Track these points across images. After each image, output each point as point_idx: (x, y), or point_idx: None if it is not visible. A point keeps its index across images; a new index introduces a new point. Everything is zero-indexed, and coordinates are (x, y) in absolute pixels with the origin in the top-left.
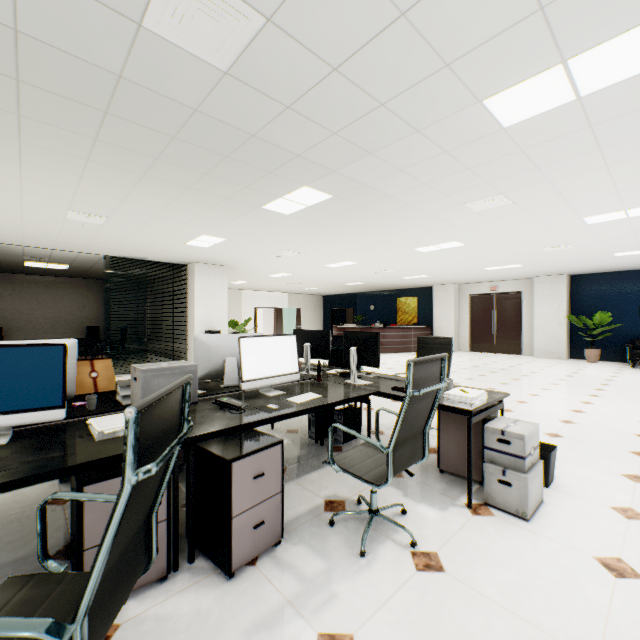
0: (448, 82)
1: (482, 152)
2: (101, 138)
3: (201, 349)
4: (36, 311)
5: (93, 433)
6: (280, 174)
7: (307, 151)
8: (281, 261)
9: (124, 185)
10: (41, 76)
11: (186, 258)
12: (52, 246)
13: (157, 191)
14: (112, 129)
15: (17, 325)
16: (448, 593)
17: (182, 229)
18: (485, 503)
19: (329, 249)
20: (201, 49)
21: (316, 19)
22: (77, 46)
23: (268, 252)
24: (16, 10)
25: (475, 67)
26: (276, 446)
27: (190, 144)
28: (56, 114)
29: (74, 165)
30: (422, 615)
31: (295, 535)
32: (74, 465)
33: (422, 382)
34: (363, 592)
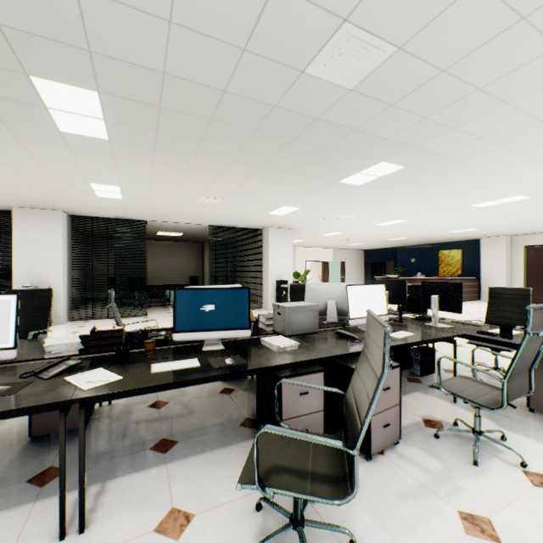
0: None
1: None
2: (244, 147)
3: (310, 294)
4: (160, 265)
5: (269, 347)
6: (364, 155)
7: (394, 135)
8: (337, 223)
9: (244, 176)
10: (225, 115)
11: (263, 224)
12: (179, 221)
13: (264, 178)
14: (253, 140)
15: (150, 275)
16: None
17: (270, 203)
18: None
19: (384, 210)
20: (339, 78)
21: (439, 39)
22: (256, 93)
23: (329, 216)
24: (230, 80)
25: None
26: (396, 368)
27: (303, 142)
28: (223, 136)
29: (218, 166)
30: None
31: (407, 440)
32: (278, 365)
33: (536, 326)
34: (486, 491)
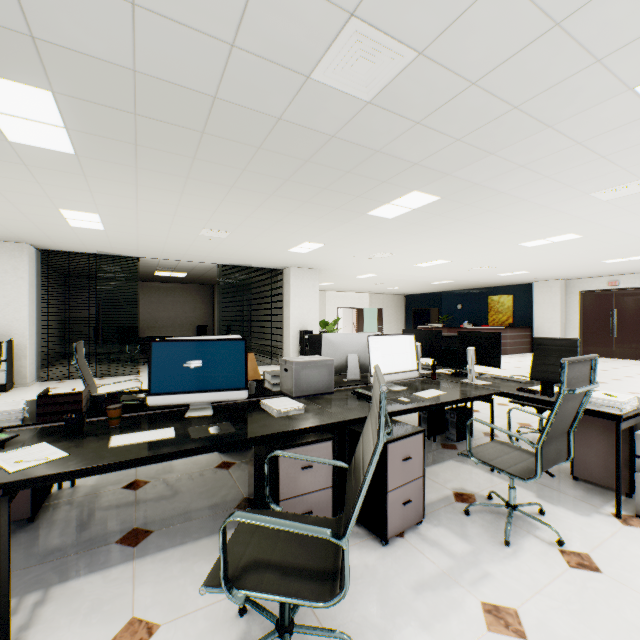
0: (595, 76)
1: (624, 138)
2: (248, 168)
3: (327, 346)
4: (160, 312)
5: (270, 411)
6: (393, 182)
7: (425, 159)
8: (371, 262)
9: (253, 204)
10: (220, 127)
11: (284, 263)
12: (180, 258)
13: (278, 207)
14: (259, 160)
15: (147, 324)
16: (610, 592)
17: (289, 238)
18: (636, 515)
19: (423, 249)
20: (353, 87)
21: (465, 45)
22: (254, 101)
23: (361, 254)
24: (220, 83)
25: (631, 57)
26: (419, 434)
27: (319, 165)
28: (221, 154)
29: (220, 192)
30: (585, 606)
31: (433, 518)
32: (274, 433)
33: (573, 382)
34: (516, 576)
